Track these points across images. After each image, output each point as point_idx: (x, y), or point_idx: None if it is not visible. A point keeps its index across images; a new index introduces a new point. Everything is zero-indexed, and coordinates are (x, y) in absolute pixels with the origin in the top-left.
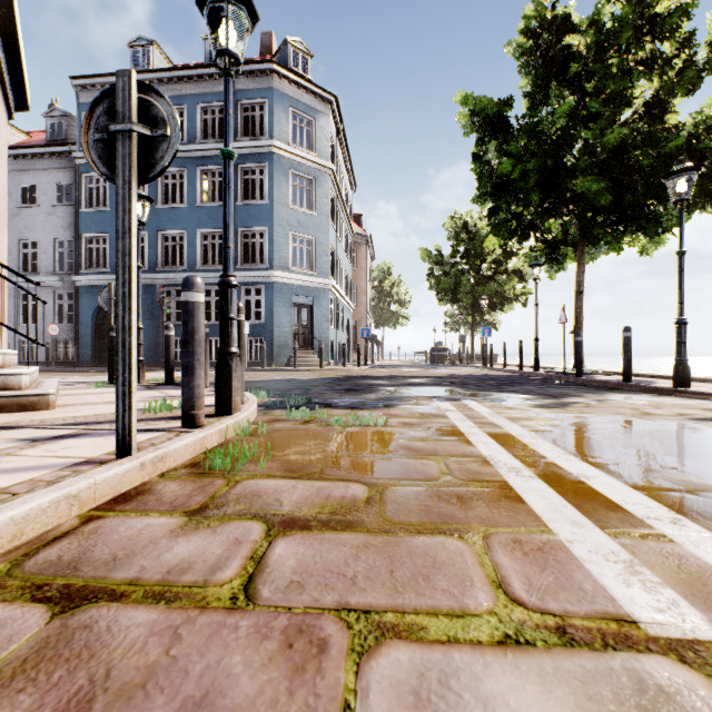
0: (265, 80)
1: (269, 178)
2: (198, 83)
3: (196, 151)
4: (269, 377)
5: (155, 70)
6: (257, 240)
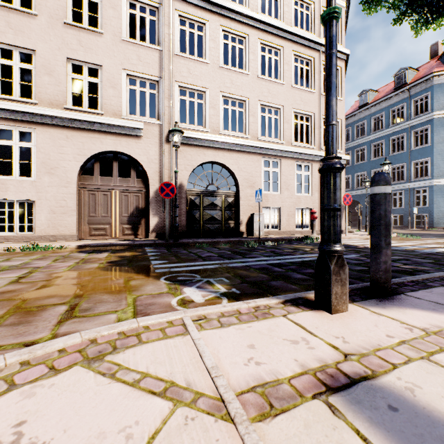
0: (428, 83)
1: (431, 132)
2: (389, 100)
3: (388, 131)
4: (419, 232)
5: (369, 104)
6: (423, 165)
